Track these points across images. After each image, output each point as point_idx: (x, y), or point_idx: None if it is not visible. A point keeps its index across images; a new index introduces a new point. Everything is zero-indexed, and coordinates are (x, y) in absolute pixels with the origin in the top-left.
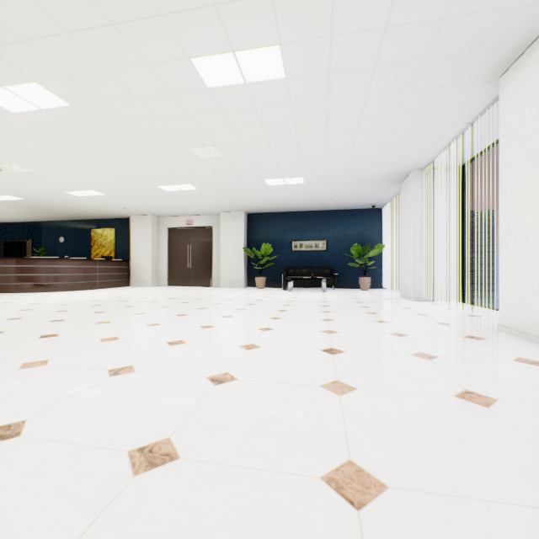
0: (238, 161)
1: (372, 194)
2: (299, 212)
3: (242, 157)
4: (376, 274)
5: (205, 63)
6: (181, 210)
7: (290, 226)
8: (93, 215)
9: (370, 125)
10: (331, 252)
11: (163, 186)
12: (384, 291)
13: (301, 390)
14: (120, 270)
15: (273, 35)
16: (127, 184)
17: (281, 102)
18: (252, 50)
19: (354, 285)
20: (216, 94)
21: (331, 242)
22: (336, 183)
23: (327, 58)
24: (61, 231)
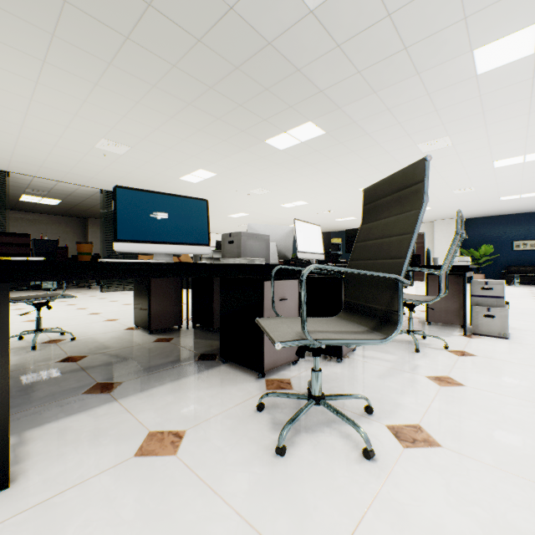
0: (484, 191)
1: None
2: (521, 214)
3: (489, 189)
4: None
5: (501, 161)
6: None
7: (509, 228)
8: (328, 230)
9: None
10: None
11: None
12: None
13: None
14: None
15: None
16: None
17: None
18: None
19: None
20: (496, 169)
21: None
22: None
23: None
24: None
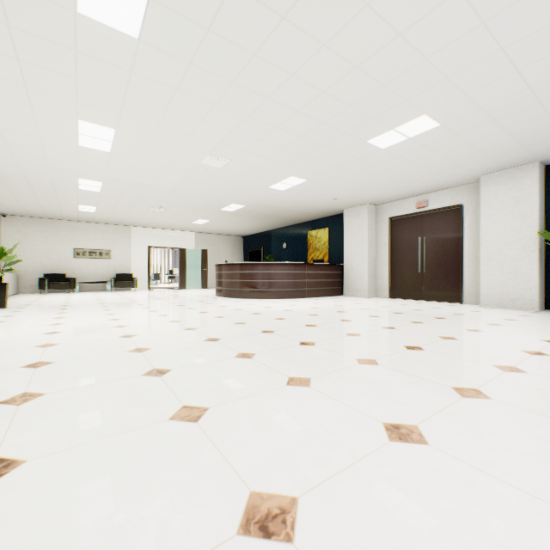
0: None
1: None
2: None
3: None
4: None
5: None
6: (407, 185)
7: None
8: (306, 215)
9: None
10: None
11: (376, 138)
12: None
13: None
14: (331, 276)
15: None
16: (324, 152)
17: None
18: None
19: None
20: None
21: None
22: None
23: None
24: (284, 237)
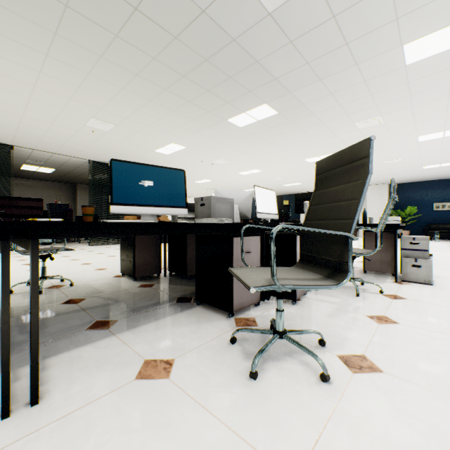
0: (410, 161)
1: None
2: (440, 180)
3: (414, 159)
4: None
5: (424, 136)
6: None
7: (430, 192)
8: (278, 193)
9: None
10: None
11: None
12: None
13: None
14: None
15: None
16: None
17: None
18: None
19: None
20: (420, 143)
21: None
22: None
23: None
24: None
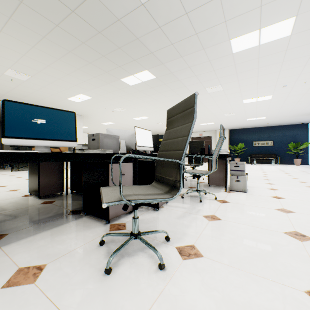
0: (239, 115)
1: (302, 119)
2: (257, 128)
3: (242, 114)
4: (304, 157)
5: (246, 100)
6: (199, 130)
7: (251, 135)
8: (161, 133)
9: (302, 102)
10: (275, 146)
11: (201, 124)
12: (309, 166)
13: (287, 178)
14: None
15: (270, 94)
16: None
17: (266, 102)
18: (262, 97)
19: (290, 163)
20: (244, 104)
21: (275, 142)
22: (282, 117)
23: (287, 95)
24: None
